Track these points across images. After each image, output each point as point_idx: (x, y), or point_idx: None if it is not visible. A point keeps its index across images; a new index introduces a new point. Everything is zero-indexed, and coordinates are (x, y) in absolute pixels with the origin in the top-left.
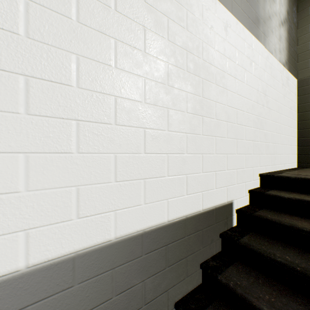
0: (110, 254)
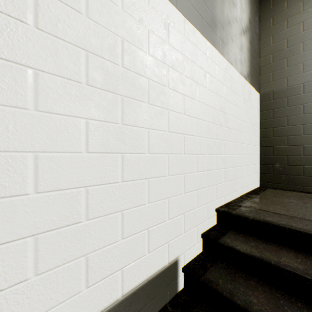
0: None
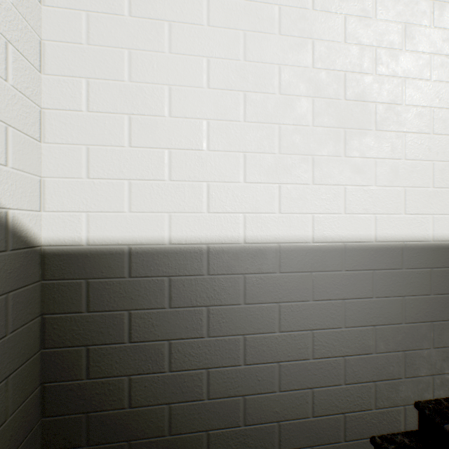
0: (428, 254)
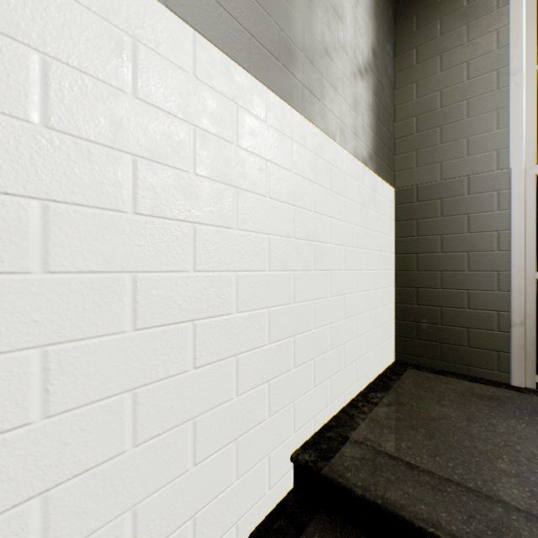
0: None
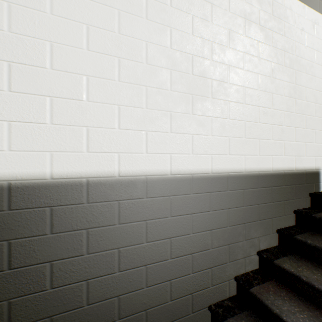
0: (242, 180)
